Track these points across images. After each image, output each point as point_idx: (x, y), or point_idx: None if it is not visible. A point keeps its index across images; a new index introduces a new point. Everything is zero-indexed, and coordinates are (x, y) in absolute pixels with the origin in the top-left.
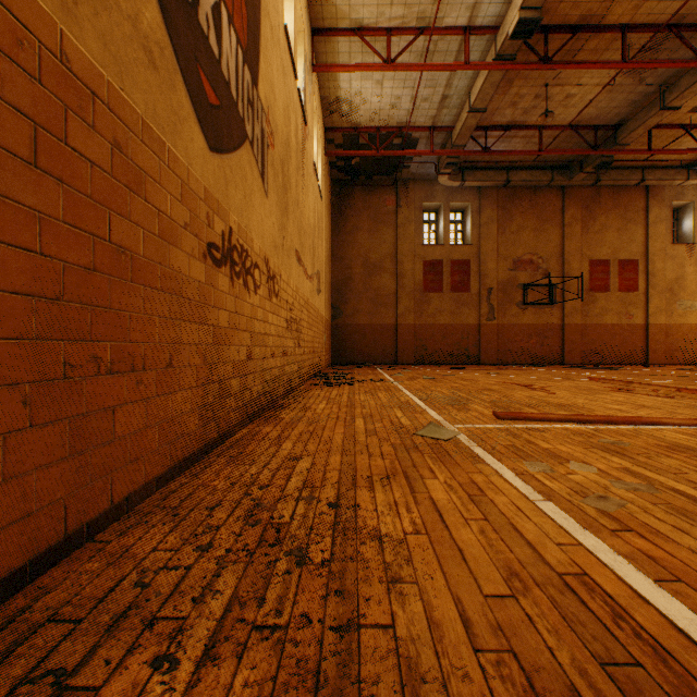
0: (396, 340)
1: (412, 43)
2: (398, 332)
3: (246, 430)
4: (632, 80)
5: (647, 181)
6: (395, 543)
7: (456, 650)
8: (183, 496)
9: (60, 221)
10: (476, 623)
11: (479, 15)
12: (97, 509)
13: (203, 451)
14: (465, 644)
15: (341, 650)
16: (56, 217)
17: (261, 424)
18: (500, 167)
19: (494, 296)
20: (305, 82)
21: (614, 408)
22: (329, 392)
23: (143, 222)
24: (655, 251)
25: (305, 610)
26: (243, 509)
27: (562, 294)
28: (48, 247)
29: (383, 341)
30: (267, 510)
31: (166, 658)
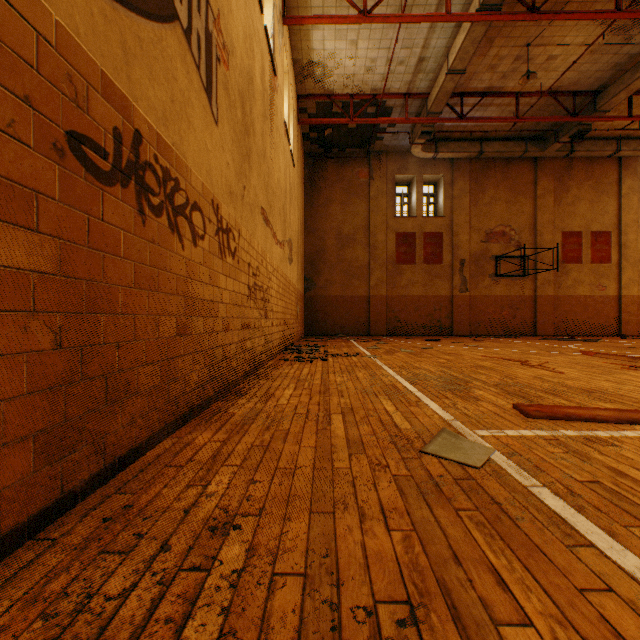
0: (369, 311)
1: None
2: (370, 304)
3: (170, 441)
4: (618, 38)
5: (621, 152)
6: None
7: None
8: None
9: None
10: None
11: None
12: None
13: (50, 511)
14: None
15: None
16: None
17: (199, 426)
18: (473, 138)
19: (467, 268)
20: (274, 28)
21: None
22: (299, 370)
23: None
24: (627, 222)
25: None
26: None
27: (534, 266)
28: None
29: (356, 312)
30: None
31: None
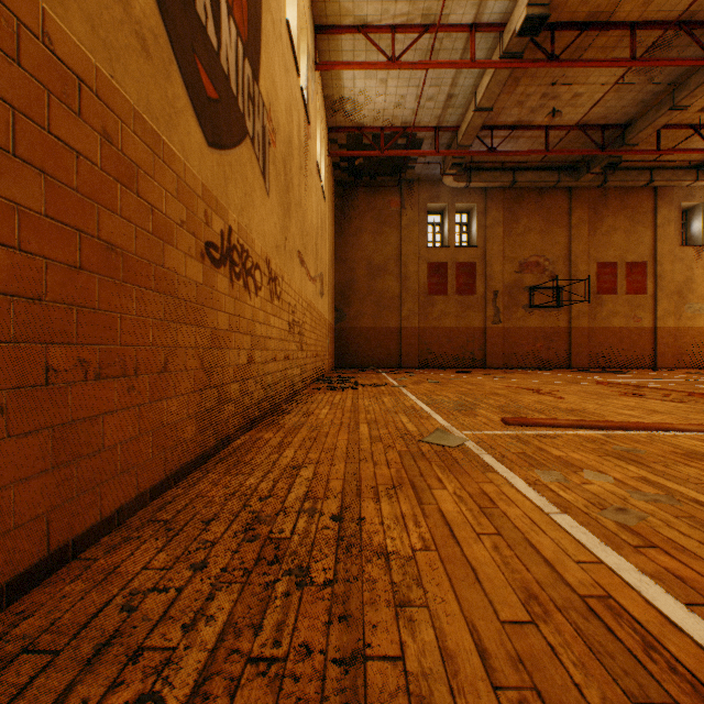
0: (401, 343)
1: (417, 40)
2: (402, 335)
3: (246, 437)
4: (641, 78)
5: (655, 182)
6: (403, 561)
7: (473, 687)
8: (178, 508)
9: (42, 215)
10: (494, 654)
11: (486, 12)
12: (84, 523)
13: (200, 459)
14: (483, 679)
15: (345, 688)
16: (37, 210)
17: (262, 430)
18: (506, 167)
19: (500, 299)
20: (308, 80)
21: (626, 414)
22: (332, 397)
23: (135, 218)
24: (663, 253)
25: (306, 639)
26: (241, 522)
27: (569, 297)
28: (28, 243)
29: (388, 344)
30: (266, 523)
31: (150, 697)
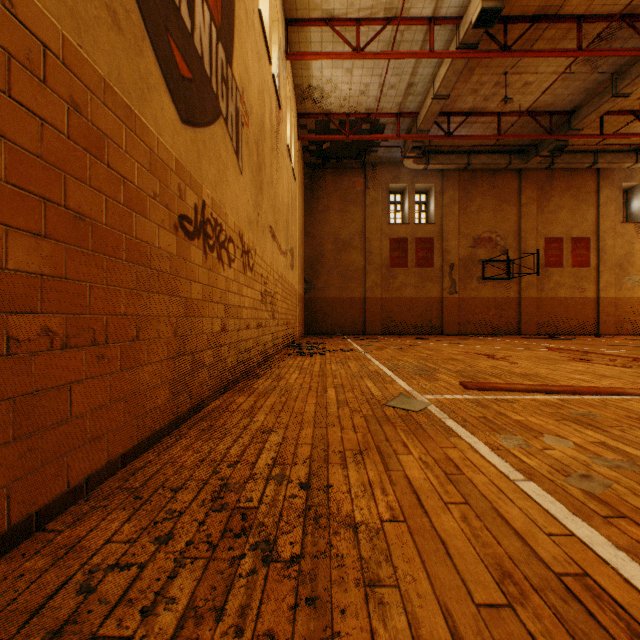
0: (365, 312)
1: (380, 32)
2: (366, 305)
3: (220, 401)
4: (586, 68)
5: (598, 164)
6: (372, 534)
7: None
8: (148, 474)
9: (1, 181)
10: None
11: (443, 6)
12: (49, 494)
13: (174, 424)
14: None
15: None
16: None
17: (235, 394)
18: (461, 151)
19: (456, 271)
20: (279, 68)
21: (577, 378)
22: (302, 362)
23: (105, 189)
24: (605, 229)
25: (270, 626)
26: (209, 490)
27: (519, 269)
28: None
29: (353, 313)
30: (234, 491)
31: None
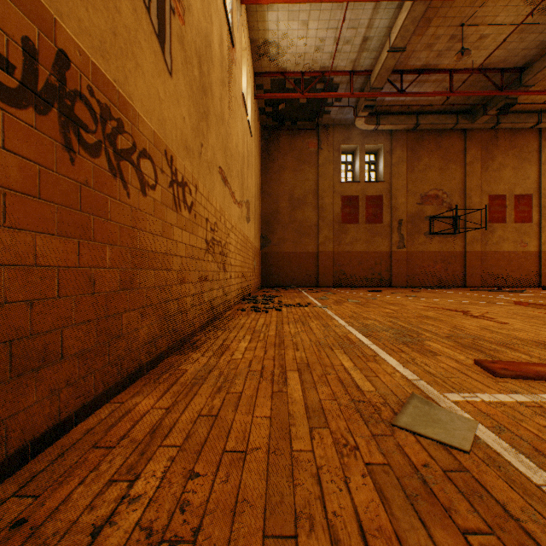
0: (318, 265)
1: None
2: (319, 259)
3: (108, 408)
4: (545, 18)
5: (542, 123)
6: None
7: None
8: None
9: None
10: None
11: None
12: None
13: None
14: None
15: None
16: None
17: (145, 387)
18: (410, 112)
19: (404, 227)
20: (232, 4)
21: None
22: (255, 321)
23: None
24: None
25: None
26: None
27: (464, 225)
28: None
29: (306, 266)
30: None
31: None
